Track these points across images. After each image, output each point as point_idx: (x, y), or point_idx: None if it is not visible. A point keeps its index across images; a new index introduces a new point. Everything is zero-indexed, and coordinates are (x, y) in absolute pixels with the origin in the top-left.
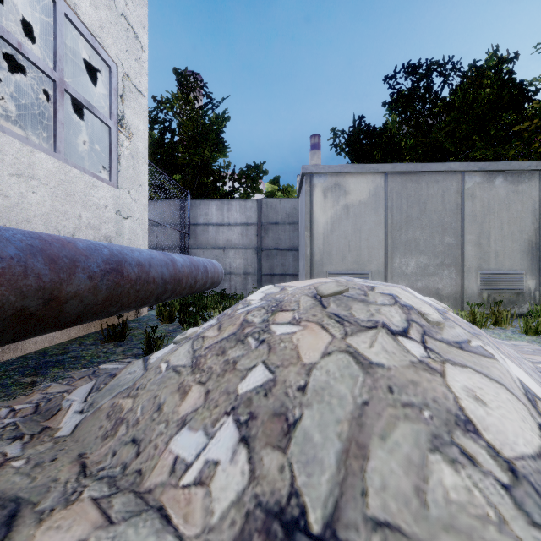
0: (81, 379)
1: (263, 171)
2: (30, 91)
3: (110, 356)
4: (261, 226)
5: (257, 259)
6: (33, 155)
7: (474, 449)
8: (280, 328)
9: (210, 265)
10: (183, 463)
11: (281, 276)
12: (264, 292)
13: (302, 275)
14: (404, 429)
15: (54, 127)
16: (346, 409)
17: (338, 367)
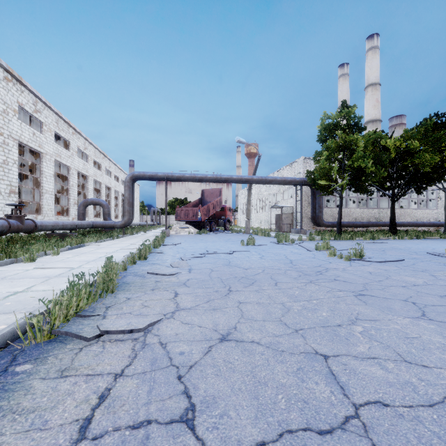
0: None
1: None
2: None
3: None
4: None
5: None
6: (424, 210)
7: None
8: None
9: None
10: None
11: None
12: None
13: None
14: None
15: (426, 205)
16: None
17: None
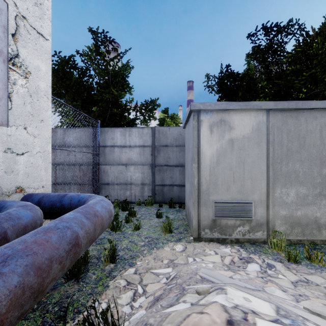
0: None
1: (157, 104)
2: None
3: None
4: (155, 147)
5: (151, 173)
6: None
7: None
8: None
9: (87, 225)
10: None
11: (169, 186)
12: None
13: (188, 197)
14: None
15: None
16: None
17: None
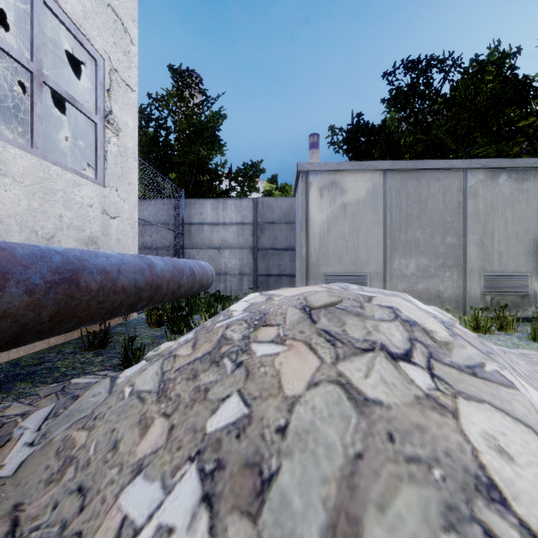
0: (46, 398)
1: (260, 169)
2: (16, 86)
3: (86, 367)
4: (257, 225)
5: (253, 260)
6: (5, 150)
7: (502, 529)
8: (261, 347)
9: (198, 268)
10: (131, 527)
11: (277, 277)
12: (248, 301)
13: (298, 277)
14: (409, 496)
15: (31, 121)
16: (334, 463)
17: (326, 403)
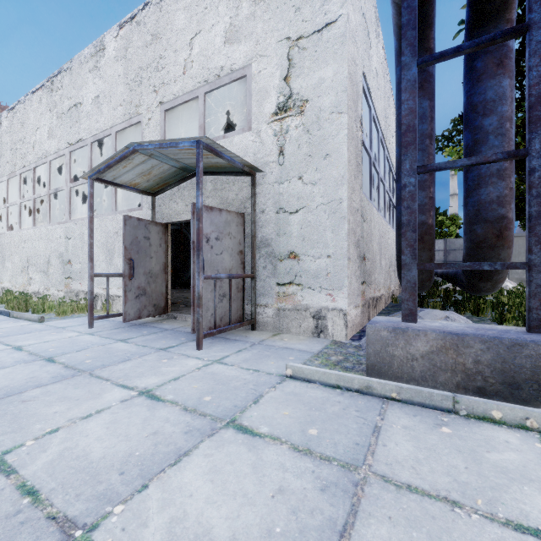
0: None
1: (439, 214)
2: None
3: None
4: (446, 251)
5: None
6: None
7: None
8: None
9: None
10: None
11: None
12: None
13: None
14: None
15: None
16: None
17: None
